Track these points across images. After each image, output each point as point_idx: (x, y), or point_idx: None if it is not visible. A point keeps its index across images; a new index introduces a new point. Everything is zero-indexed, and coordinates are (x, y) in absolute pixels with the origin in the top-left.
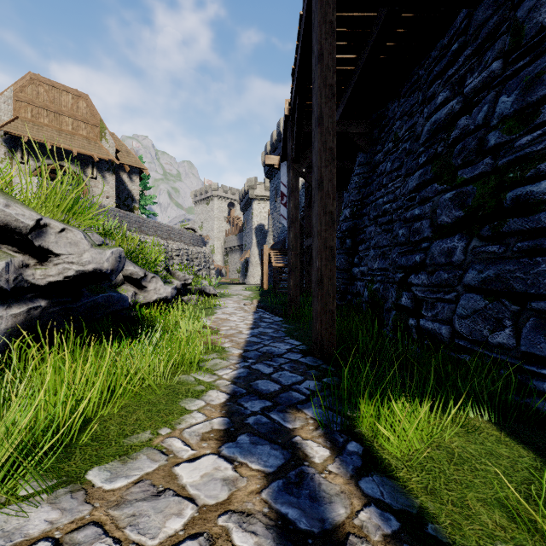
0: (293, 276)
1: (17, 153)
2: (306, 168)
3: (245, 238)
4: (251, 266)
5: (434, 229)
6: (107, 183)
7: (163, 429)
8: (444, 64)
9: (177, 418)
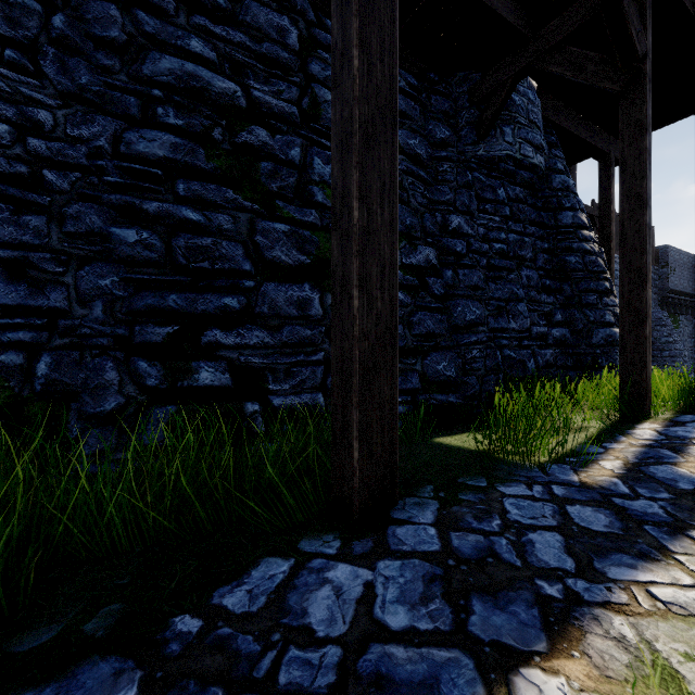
0: None
1: None
2: None
3: None
4: None
5: (257, 263)
6: None
7: None
8: None
9: None
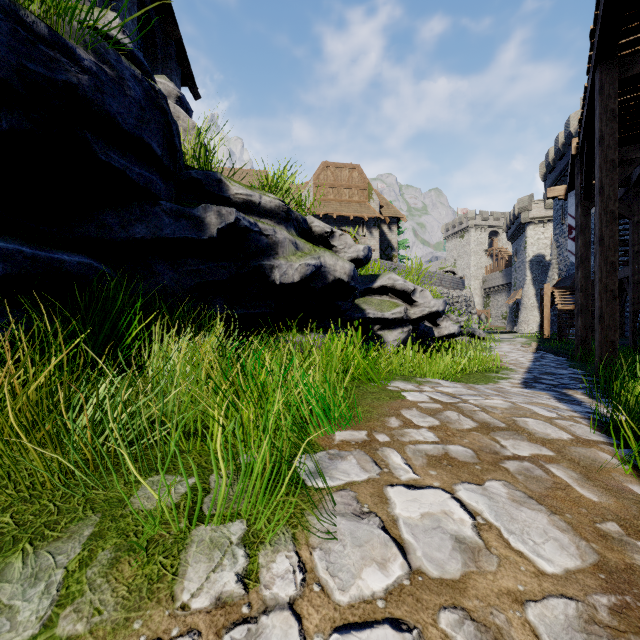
0: (581, 318)
1: None
2: None
3: (514, 274)
4: (523, 310)
5: None
6: (374, 238)
7: (489, 383)
8: None
9: (495, 382)
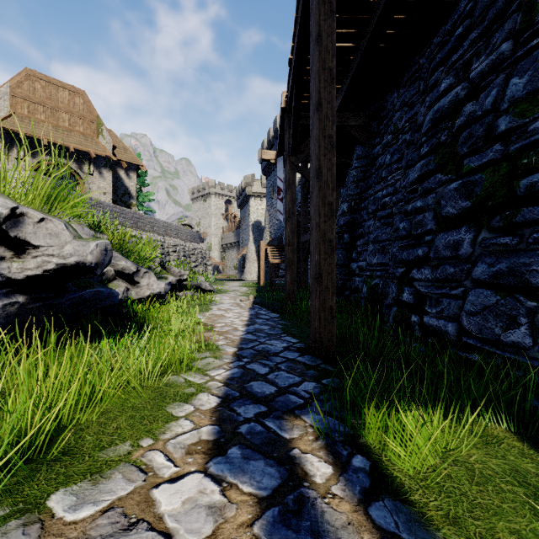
0: (289, 272)
1: (13, 149)
2: (303, 163)
3: (242, 235)
4: (248, 262)
5: (438, 221)
6: (104, 180)
7: (145, 440)
8: (448, 50)
9: (162, 426)
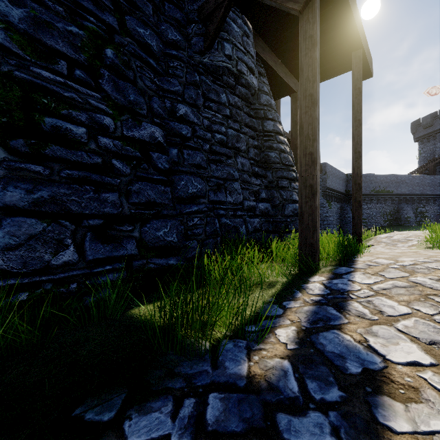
0: None
1: None
2: None
3: None
4: None
5: None
6: None
7: None
8: None
9: None
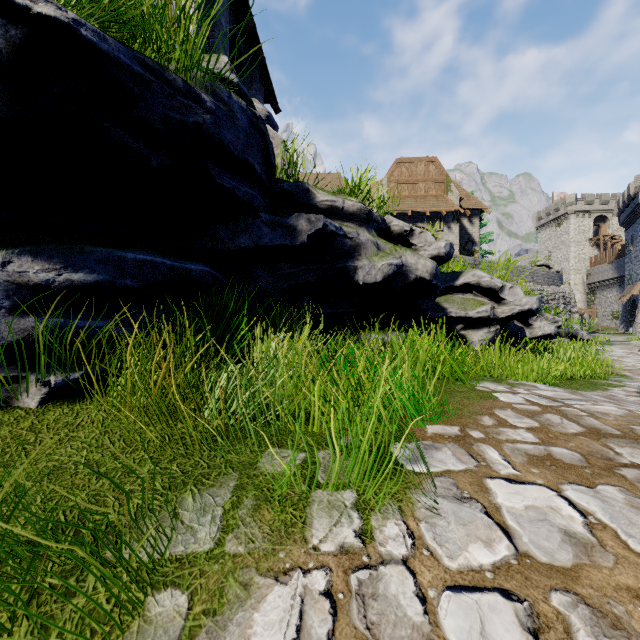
0: None
1: None
2: None
3: (628, 266)
4: None
5: None
6: (452, 233)
7: (597, 390)
8: None
9: (604, 389)
